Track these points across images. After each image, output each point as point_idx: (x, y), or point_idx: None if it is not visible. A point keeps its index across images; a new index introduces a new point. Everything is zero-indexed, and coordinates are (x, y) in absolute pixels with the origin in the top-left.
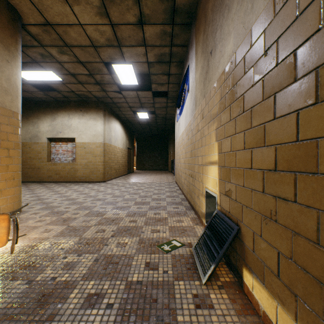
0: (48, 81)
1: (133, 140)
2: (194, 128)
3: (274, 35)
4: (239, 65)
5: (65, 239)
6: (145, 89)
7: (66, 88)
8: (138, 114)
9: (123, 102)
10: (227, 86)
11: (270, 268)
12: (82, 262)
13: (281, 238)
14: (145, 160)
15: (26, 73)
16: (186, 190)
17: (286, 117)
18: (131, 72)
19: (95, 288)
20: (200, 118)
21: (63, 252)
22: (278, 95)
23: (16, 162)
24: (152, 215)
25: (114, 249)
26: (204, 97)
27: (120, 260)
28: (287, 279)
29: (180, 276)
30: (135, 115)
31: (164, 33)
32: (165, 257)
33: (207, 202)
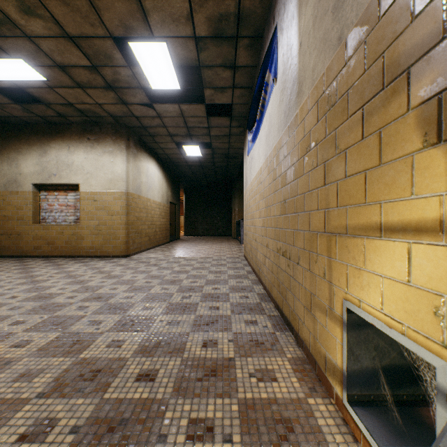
0: (22, 81)
1: (179, 191)
2: (294, 149)
3: None
4: None
5: None
6: (193, 103)
7: (57, 98)
8: (185, 148)
9: (158, 125)
10: None
11: None
12: None
13: None
14: (197, 220)
15: None
16: (267, 278)
17: None
18: (167, 61)
19: None
20: (317, 112)
21: None
22: None
23: None
24: (197, 351)
25: None
26: (341, 41)
27: None
28: None
29: None
30: (181, 150)
31: None
32: None
33: (352, 341)
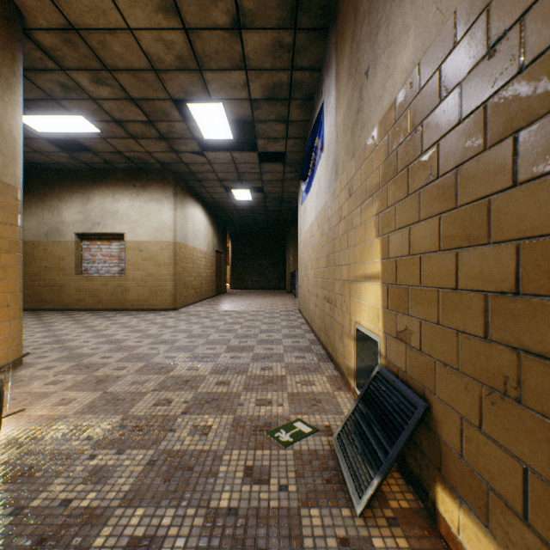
0: (76, 133)
1: (225, 238)
2: (334, 215)
3: (513, 9)
4: (427, 86)
5: (96, 418)
6: (245, 148)
7: (107, 147)
8: (234, 193)
9: (207, 170)
10: (401, 130)
11: (502, 496)
12: (125, 467)
13: (533, 438)
14: (245, 271)
15: (37, 119)
16: (317, 324)
17: (546, 179)
18: (222, 117)
19: (145, 524)
20: (344, 195)
21: (89, 445)
22: (525, 135)
23: (13, 276)
24: (257, 372)
25: (187, 439)
26: (353, 157)
27: (197, 462)
28: (549, 529)
29: (313, 498)
30: (229, 195)
31: (280, 45)
32: (282, 456)
33: (359, 349)
